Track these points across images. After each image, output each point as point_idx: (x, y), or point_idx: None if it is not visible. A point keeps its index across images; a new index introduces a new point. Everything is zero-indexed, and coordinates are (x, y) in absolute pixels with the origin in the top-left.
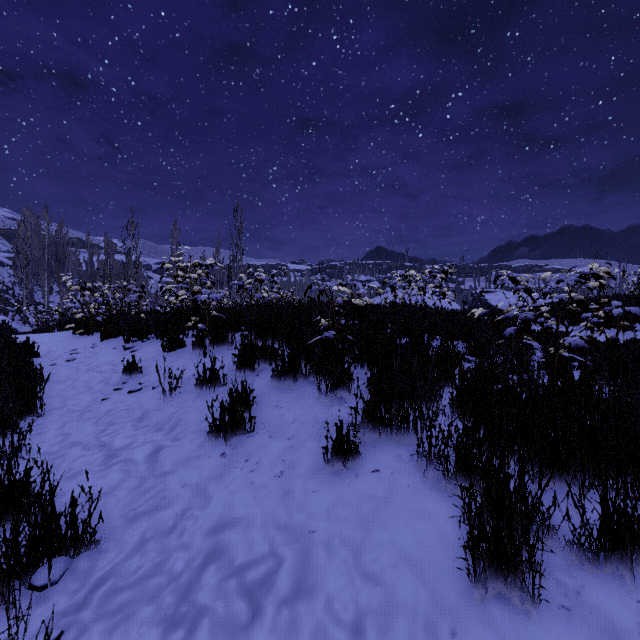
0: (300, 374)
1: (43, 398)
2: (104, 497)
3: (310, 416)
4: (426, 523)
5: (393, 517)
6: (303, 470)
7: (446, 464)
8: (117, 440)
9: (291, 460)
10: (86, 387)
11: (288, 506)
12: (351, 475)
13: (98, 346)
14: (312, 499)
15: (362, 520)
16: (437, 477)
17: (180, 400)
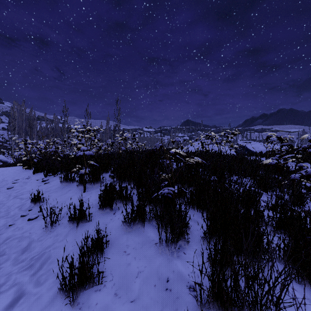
0: (145, 218)
1: None
2: None
3: (153, 270)
4: None
5: None
6: None
7: None
8: None
9: None
10: (6, 212)
11: None
12: None
13: (30, 178)
14: None
15: None
16: None
17: (57, 232)
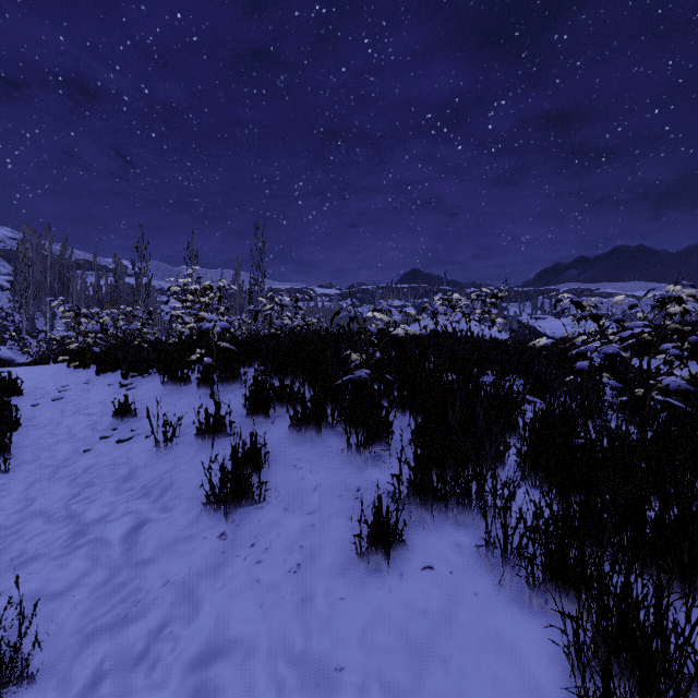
0: (325, 423)
1: (14, 448)
2: (57, 599)
3: (337, 481)
4: (508, 663)
5: (457, 649)
6: (327, 563)
7: (531, 567)
8: (91, 509)
9: (312, 546)
10: (68, 434)
11: (306, 622)
12: (393, 573)
13: (92, 382)
14: (339, 612)
15: (412, 652)
16: (515, 581)
17: (176, 454)
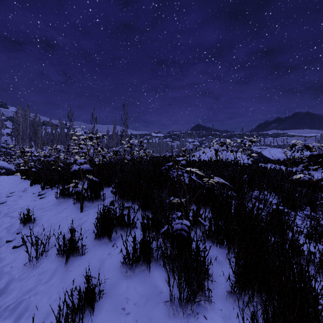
0: (151, 258)
1: None
2: None
3: None
4: None
5: None
6: None
7: None
8: None
9: None
10: None
11: None
12: None
13: (26, 190)
14: None
15: None
16: None
17: (42, 269)
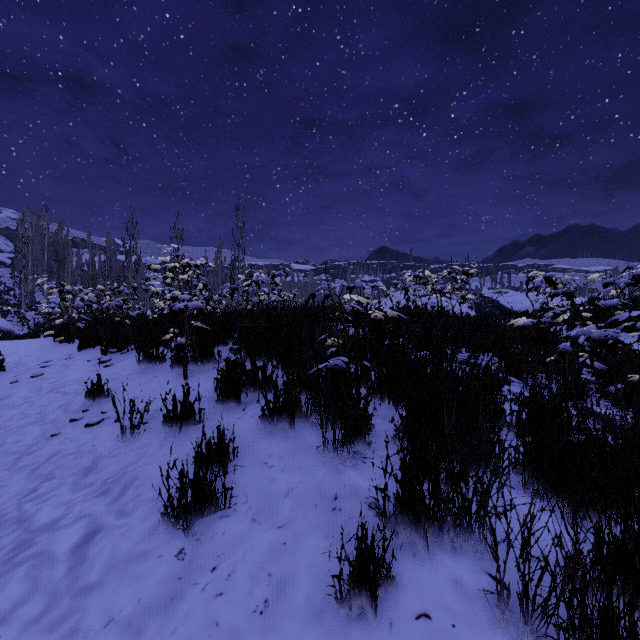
0: (299, 413)
1: None
2: None
3: (312, 485)
4: None
5: None
6: (300, 601)
7: (566, 639)
8: (44, 510)
9: (282, 575)
10: (40, 415)
11: None
12: (381, 623)
13: (73, 357)
14: None
15: None
16: None
17: (143, 442)
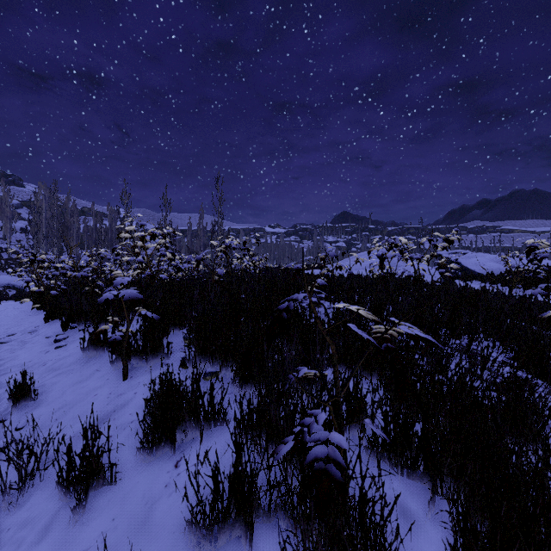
0: (256, 509)
1: None
2: None
3: None
4: None
5: None
6: None
7: None
8: None
9: None
10: None
11: None
12: None
13: (37, 331)
14: None
15: None
16: None
17: (28, 512)
